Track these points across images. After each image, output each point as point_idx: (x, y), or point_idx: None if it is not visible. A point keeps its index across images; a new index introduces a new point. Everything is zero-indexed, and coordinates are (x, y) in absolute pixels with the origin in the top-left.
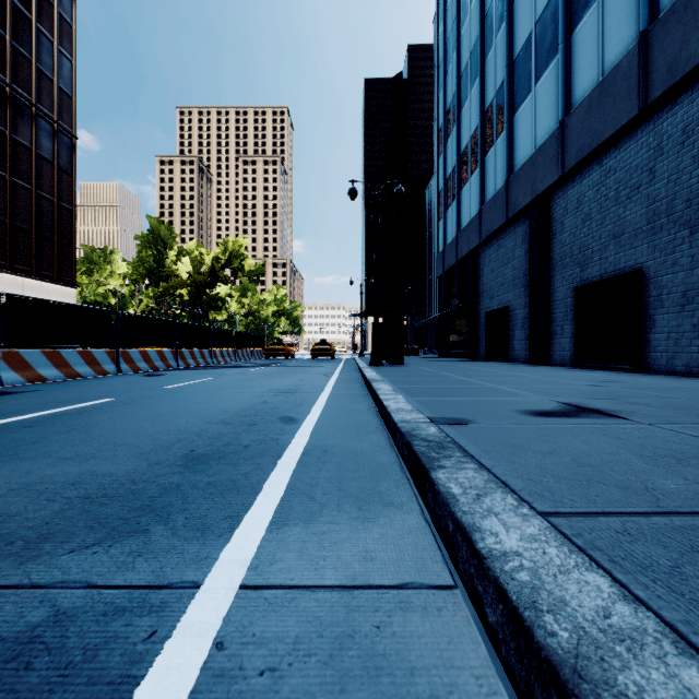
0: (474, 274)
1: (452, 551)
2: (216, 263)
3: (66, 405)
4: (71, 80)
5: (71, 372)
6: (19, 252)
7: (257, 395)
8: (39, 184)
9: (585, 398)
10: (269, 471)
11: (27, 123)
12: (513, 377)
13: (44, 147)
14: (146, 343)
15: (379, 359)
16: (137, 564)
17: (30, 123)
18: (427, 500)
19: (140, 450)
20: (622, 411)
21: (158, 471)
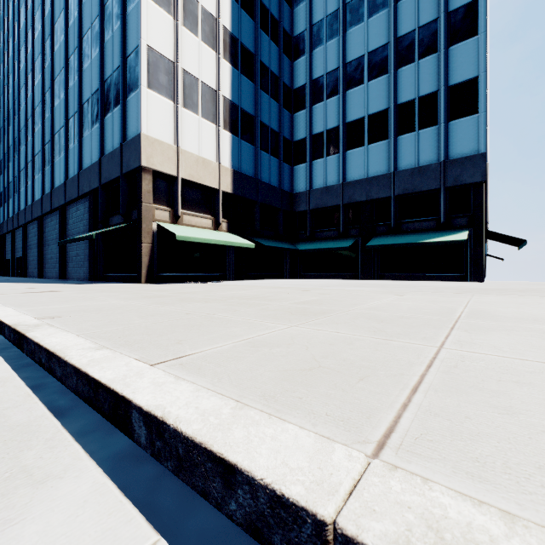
0: (4, 244)
1: None
2: None
3: None
4: None
5: None
6: None
7: None
8: None
9: None
10: None
11: None
12: None
13: None
14: None
15: None
16: None
17: None
18: None
19: None
20: None
21: None
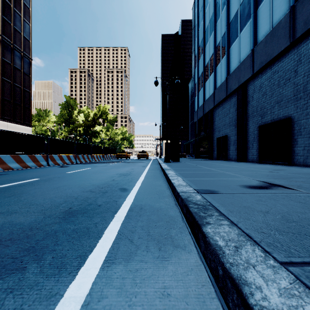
0: (211, 121)
1: (222, 289)
2: (95, 116)
3: (15, 182)
4: (29, 33)
5: (25, 165)
6: (5, 111)
7: (110, 176)
8: (15, 80)
9: (271, 178)
10: (109, 221)
11: (9, 53)
12: (232, 167)
13: (17, 64)
14: (61, 152)
15: (168, 159)
16: (6, 300)
17: (10, 53)
18: (200, 244)
19: (42, 208)
20: (292, 185)
21: (47, 221)
